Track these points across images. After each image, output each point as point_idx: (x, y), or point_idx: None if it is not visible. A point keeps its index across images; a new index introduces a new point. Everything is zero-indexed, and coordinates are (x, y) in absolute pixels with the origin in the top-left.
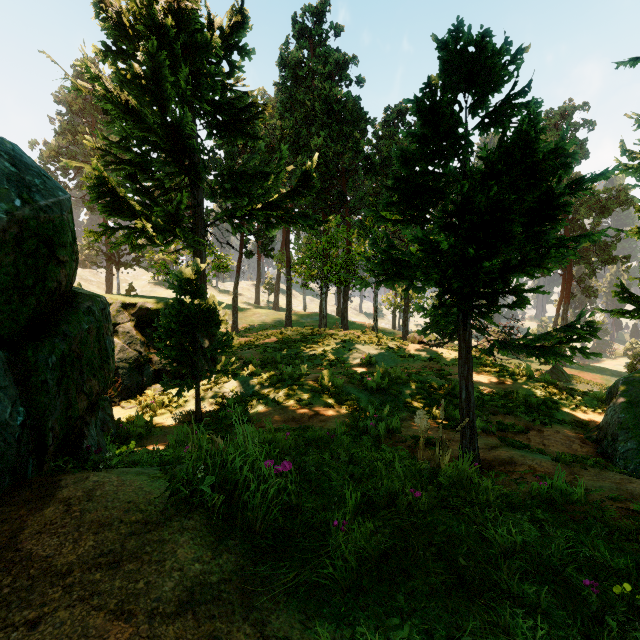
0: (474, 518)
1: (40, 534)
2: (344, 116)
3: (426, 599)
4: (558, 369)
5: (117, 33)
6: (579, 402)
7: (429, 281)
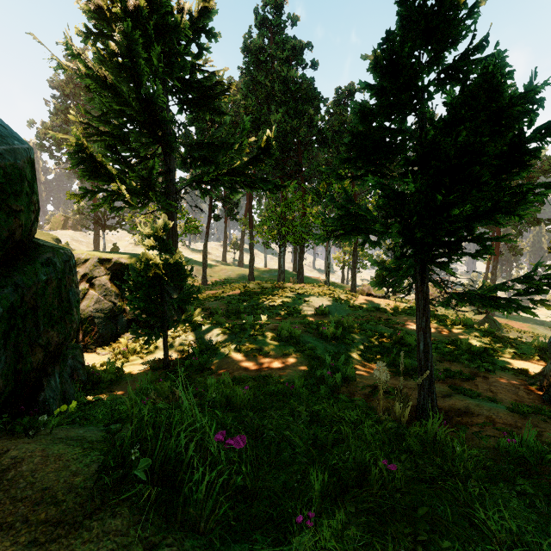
0: (457, 495)
1: None
2: (300, 95)
3: None
4: (490, 318)
5: (96, 16)
6: (517, 349)
7: (386, 234)
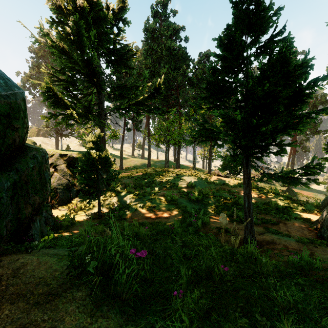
0: (261, 284)
1: None
2: (178, 57)
3: None
4: (290, 189)
5: (58, 11)
6: (304, 207)
7: (226, 140)
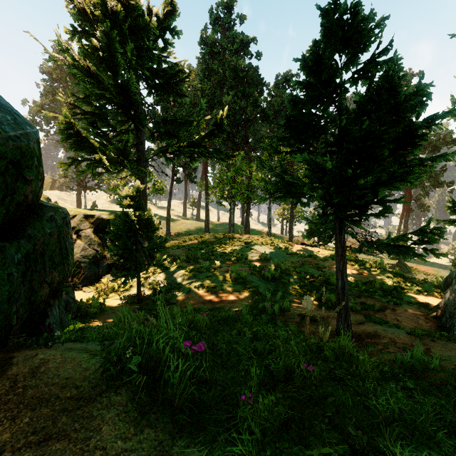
0: (357, 388)
1: None
2: (247, 80)
3: None
4: (402, 263)
5: (81, 18)
6: (421, 288)
7: (313, 196)
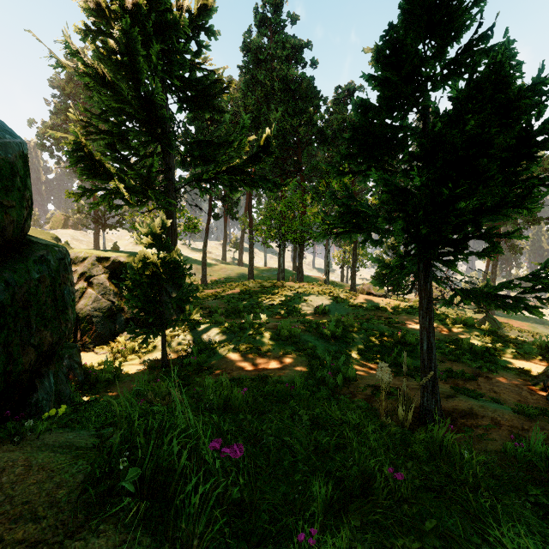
0: (468, 506)
1: None
2: (300, 94)
3: None
4: (490, 317)
5: (95, 13)
6: (519, 349)
7: (389, 231)
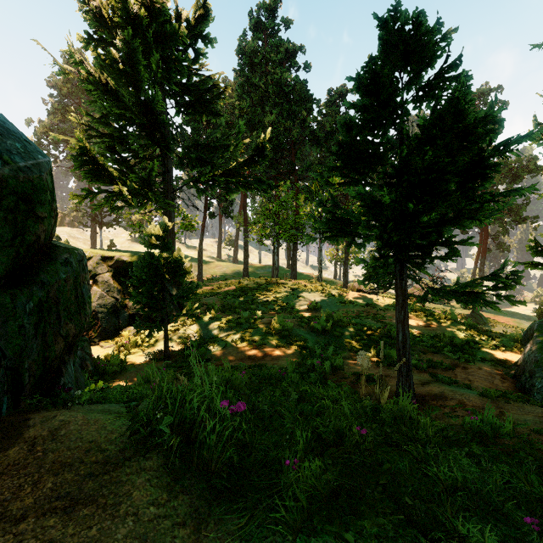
0: (416, 454)
1: (1, 476)
2: (293, 97)
3: (375, 538)
4: (477, 313)
5: (98, 24)
6: (498, 342)
7: (369, 236)
